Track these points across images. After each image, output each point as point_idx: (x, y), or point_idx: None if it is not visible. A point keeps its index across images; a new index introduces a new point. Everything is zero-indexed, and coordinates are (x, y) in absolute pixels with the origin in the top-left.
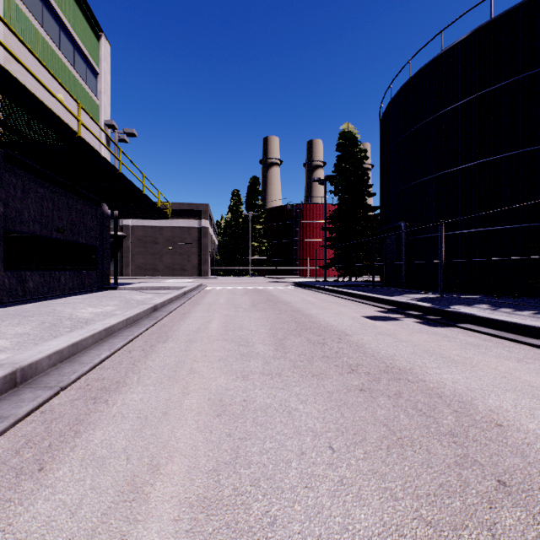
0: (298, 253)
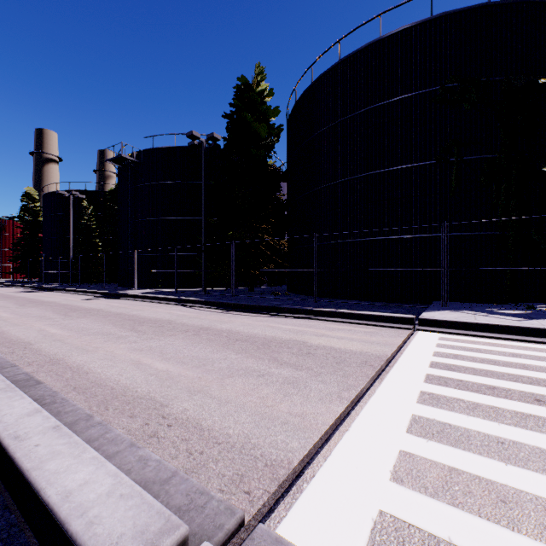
0: (0, 260)
